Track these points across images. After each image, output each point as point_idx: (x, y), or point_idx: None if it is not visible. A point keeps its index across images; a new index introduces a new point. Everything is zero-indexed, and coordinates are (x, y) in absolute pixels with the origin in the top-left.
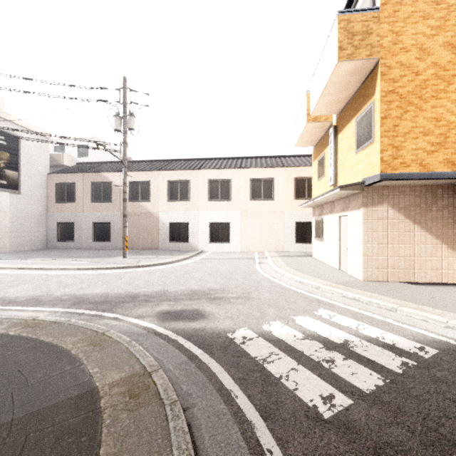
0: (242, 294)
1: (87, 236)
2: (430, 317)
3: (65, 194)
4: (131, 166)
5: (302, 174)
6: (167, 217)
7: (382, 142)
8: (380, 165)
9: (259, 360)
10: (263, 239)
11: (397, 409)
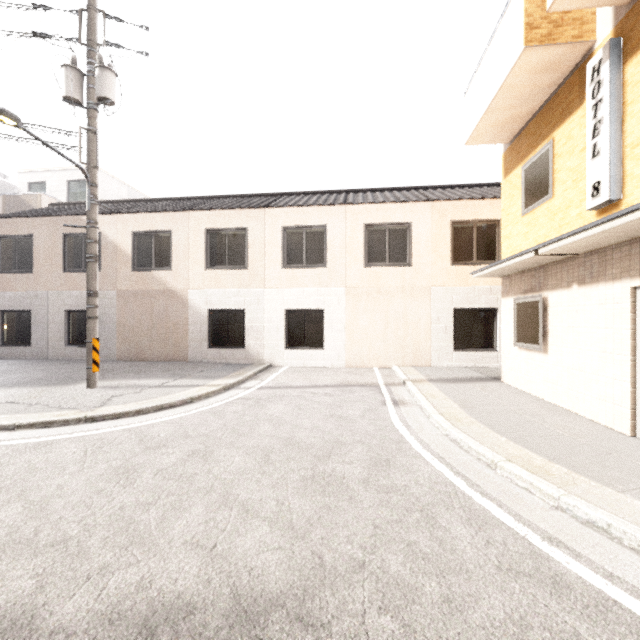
0: None
1: (56, 336)
2: None
3: (16, 257)
4: (142, 206)
5: (466, 215)
6: (205, 300)
7: None
8: None
9: None
10: (389, 341)
11: None
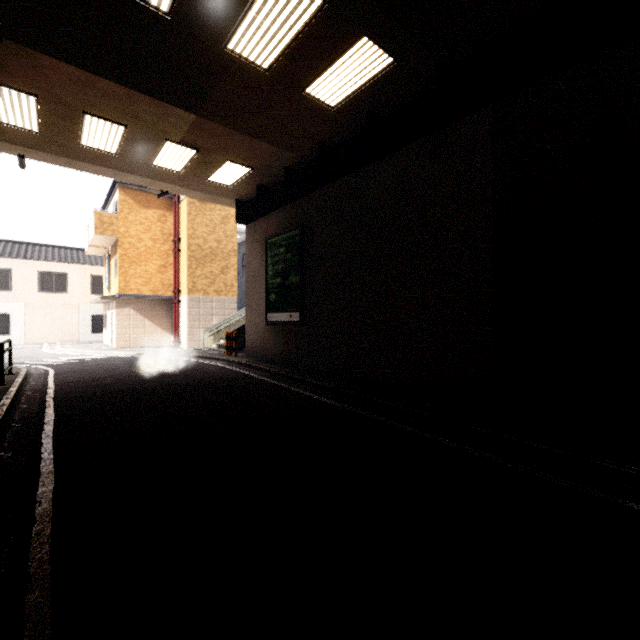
0: (28, 357)
1: None
2: (122, 353)
3: None
4: None
5: (99, 273)
6: None
7: (120, 279)
8: (119, 290)
9: (36, 363)
10: (55, 330)
11: (78, 362)
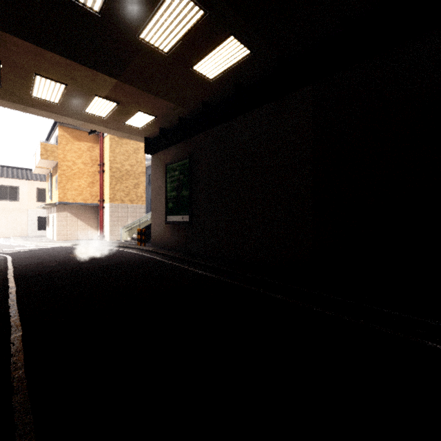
0: None
1: None
2: (61, 244)
3: None
4: None
5: (43, 186)
6: None
7: (59, 191)
8: (59, 199)
9: None
10: (9, 228)
11: (28, 251)
